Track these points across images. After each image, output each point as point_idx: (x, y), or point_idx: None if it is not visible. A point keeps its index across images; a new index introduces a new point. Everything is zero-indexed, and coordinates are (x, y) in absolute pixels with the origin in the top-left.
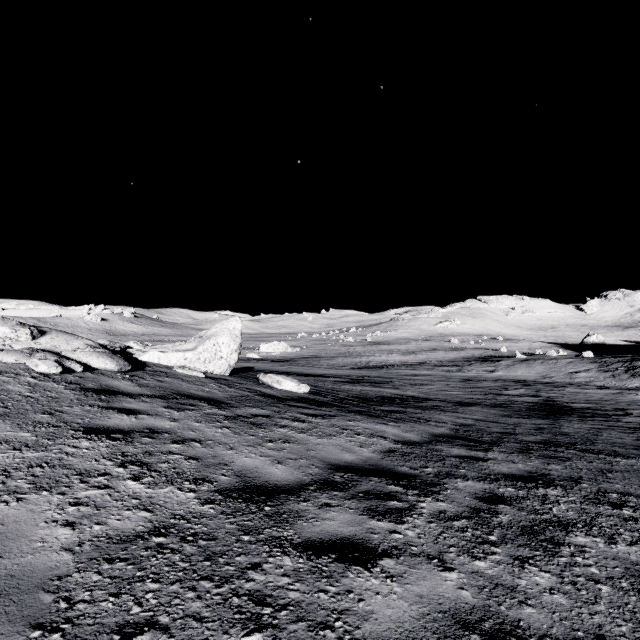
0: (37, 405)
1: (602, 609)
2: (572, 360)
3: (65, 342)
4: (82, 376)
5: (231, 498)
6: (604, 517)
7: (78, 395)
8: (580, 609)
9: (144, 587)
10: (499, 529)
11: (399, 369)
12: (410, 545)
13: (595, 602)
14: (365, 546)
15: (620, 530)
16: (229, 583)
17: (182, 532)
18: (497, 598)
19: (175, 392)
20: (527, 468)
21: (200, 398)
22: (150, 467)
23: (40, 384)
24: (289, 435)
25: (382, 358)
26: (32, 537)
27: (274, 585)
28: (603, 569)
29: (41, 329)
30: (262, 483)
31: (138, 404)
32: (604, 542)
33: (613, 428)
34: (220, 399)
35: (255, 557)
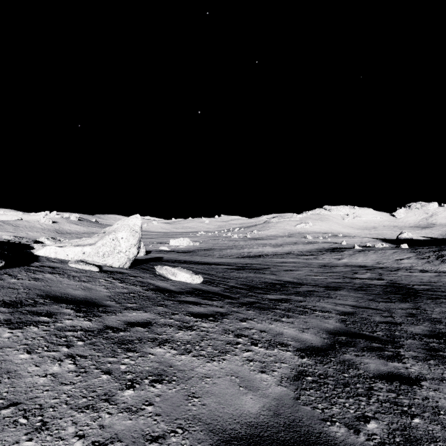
0: None
1: None
2: (396, 250)
3: None
4: None
5: None
6: None
7: None
8: None
9: None
10: None
11: (272, 258)
12: None
13: None
14: None
15: None
16: None
17: None
18: None
19: (42, 294)
20: None
21: (72, 300)
22: None
23: None
24: (166, 361)
25: (259, 249)
26: None
27: None
28: None
29: None
30: None
31: None
32: None
33: None
34: (99, 299)
35: None
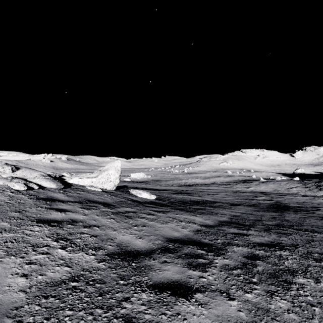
0: (12, 207)
1: (317, 322)
2: (289, 182)
3: (29, 173)
4: (38, 191)
5: (114, 258)
6: (312, 267)
7: (35, 201)
8: (305, 322)
9: (64, 313)
10: (257, 275)
11: (201, 186)
12: (210, 285)
13: (312, 318)
14: (186, 286)
15: (321, 274)
16: (112, 310)
17: (87, 279)
18: (259, 316)
19: (86, 199)
20: (269, 239)
21: (99, 202)
22: (71, 241)
23: (15, 196)
24: (145, 222)
25: (192, 181)
26: (3, 284)
27: (137, 311)
28: (315, 298)
29: (17, 167)
30: (131, 249)
31: (66, 206)
32: (313, 281)
33: (311, 217)
34: (109, 203)
35: (126, 293)
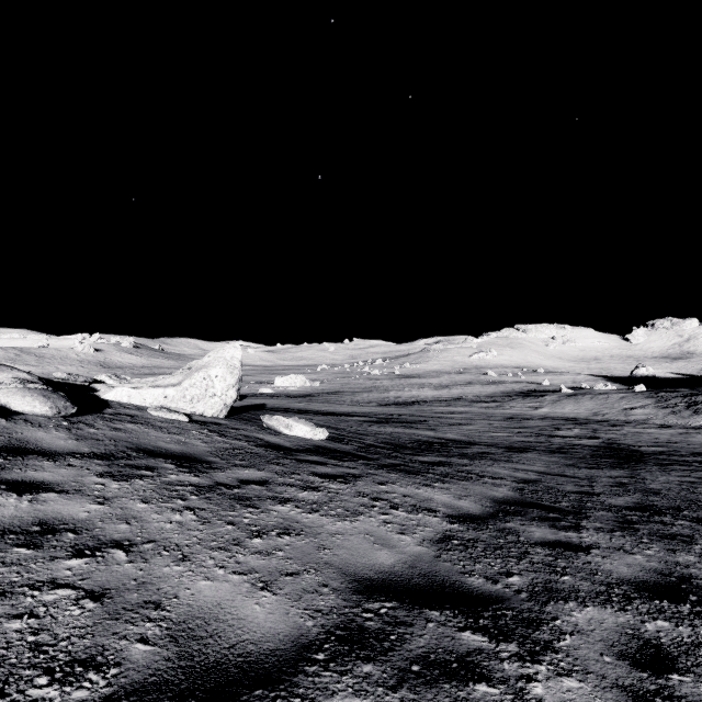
0: None
1: None
2: (625, 395)
3: None
4: None
5: None
6: None
7: None
8: None
9: None
10: None
11: (432, 406)
12: None
13: None
14: None
15: None
16: None
17: None
18: None
19: (132, 446)
20: (653, 564)
21: (168, 455)
22: None
23: None
24: (292, 518)
25: (412, 393)
26: None
27: None
28: None
29: None
30: (220, 654)
31: (55, 471)
32: None
33: None
34: (199, 455)
35: None
